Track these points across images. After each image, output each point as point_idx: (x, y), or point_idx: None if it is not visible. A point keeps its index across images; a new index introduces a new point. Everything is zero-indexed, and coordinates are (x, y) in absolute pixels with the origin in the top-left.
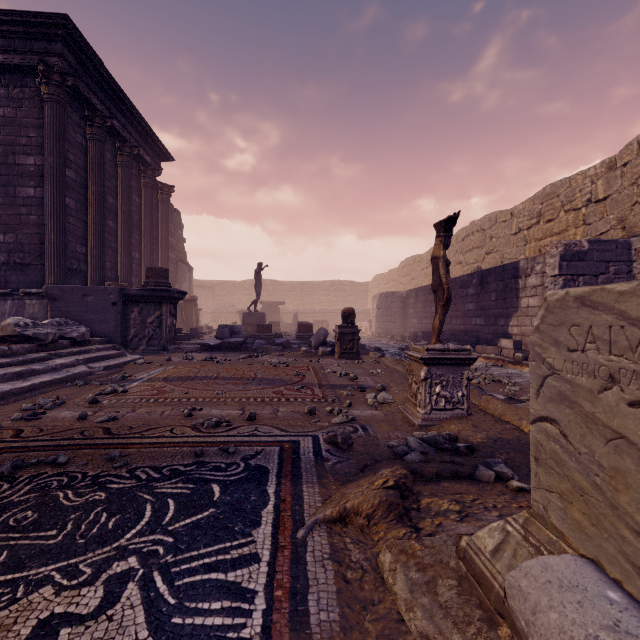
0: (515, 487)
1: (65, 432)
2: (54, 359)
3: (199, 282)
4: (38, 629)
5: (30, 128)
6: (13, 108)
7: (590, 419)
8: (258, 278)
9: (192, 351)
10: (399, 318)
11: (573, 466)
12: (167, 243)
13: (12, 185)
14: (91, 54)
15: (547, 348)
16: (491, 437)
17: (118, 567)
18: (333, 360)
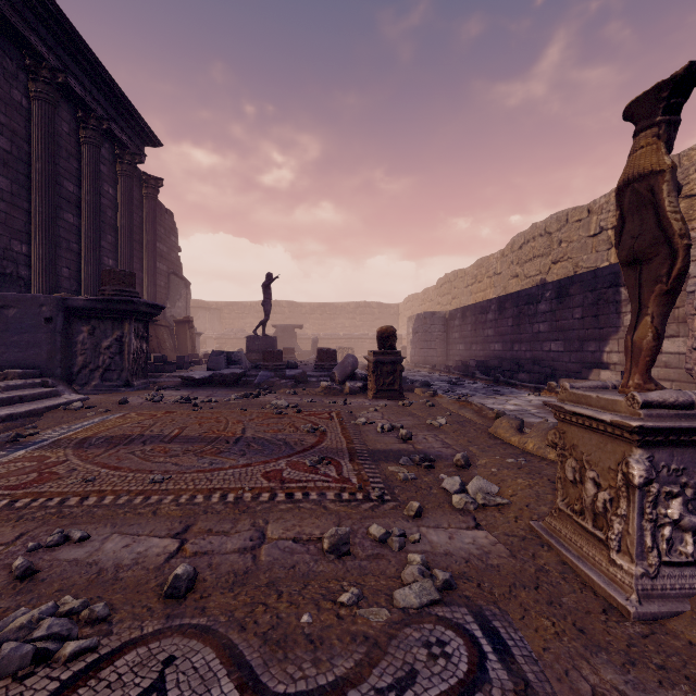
0: None
1: None
2: None
3: (204, 303)
4: None
5: None
6: None
7: None
8: (267, 293)
9: (168, 387)
10: (440, 344)
11: None
12: (154, 250)
13: None
14: None
15: None
16: None
17: None
18: (366, 401)
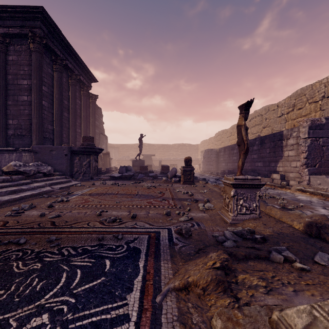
0: (298, 267)
1: (30, 223)
2: (34, 183)
3: (111, 145)
4: None
5: (25, 66)
6: (17, 56)
7: None
8: (140, 142)
9: (106, 180)
10: (215, 163)
11: None
12: (94, 124)
13: (16, 95)
14: (55, 27)
15: None
16: (275, 231)
17: (34, 322)
18: (180, 185)
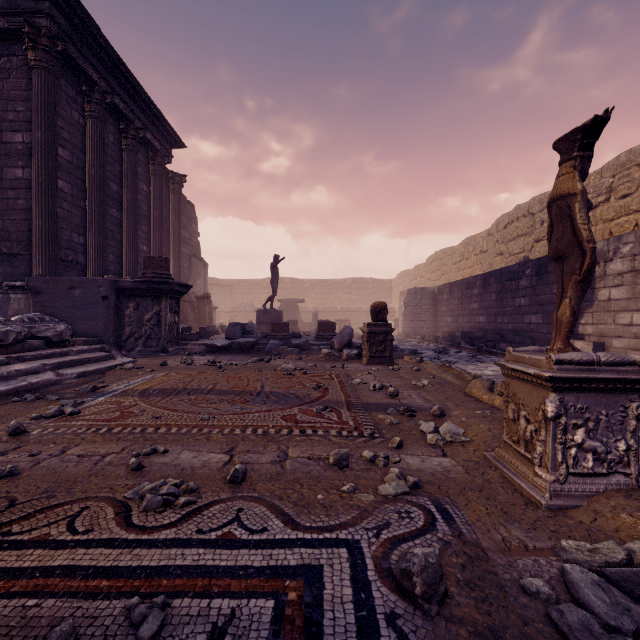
0: None
1: None
2: (13, 364)
3: (217, 281)
4: None
5: (18, 101)
6: None
7: None
8: (274, 272)
9: (196, 353)
10: (430, 316)
11: None
12: (179, 236)
13: None
14: (85, 17)
15: None
16: None
17: None
18: (361, 365)
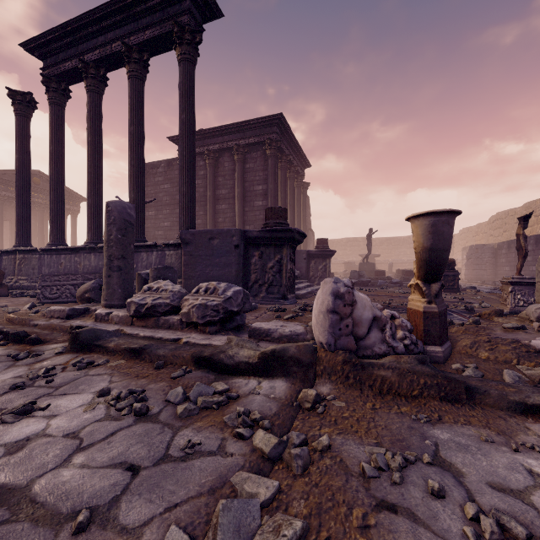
0: None
1: None
2: (297, 284)
3: None
4: None
5: (260, 171)
6: (253, 163)
7: None
8: (369, 239)
9: None
10: (490, 266)
11: None
12: (305, 219)
13: (252, 201)
14: (286, 126)
15: (538, 267)
16: None
17: None
18: None
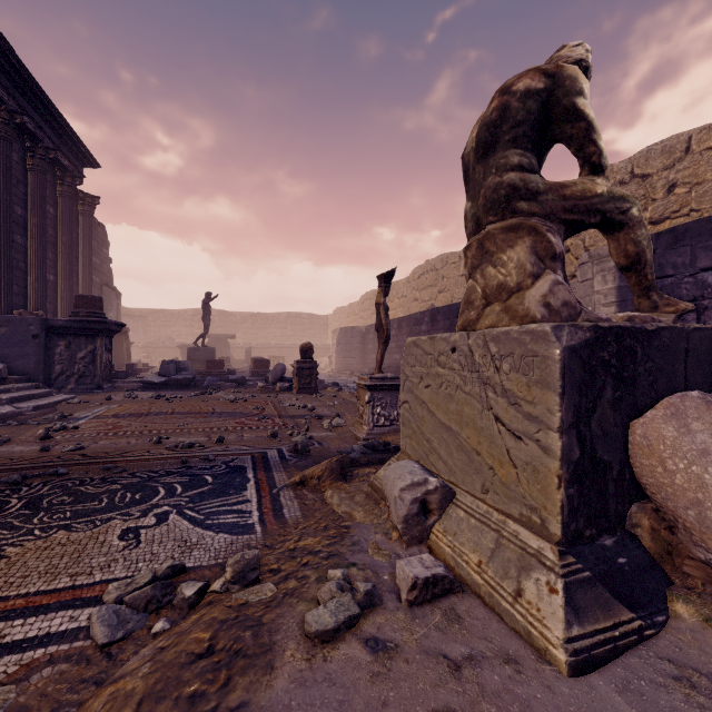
0: None
1: (40, 458)
2: None
3: (125, 310)
4: (125, 531)
5: None
6: None
7: (417, 397)
8: (207, 309)
9: (133, 389)
10: (359, 354)
11: (413, 421)
12: (90, 264)
13: None
14: None
15: (405, 366)
16: None
17: (158, 510)
18: (291, 395)
